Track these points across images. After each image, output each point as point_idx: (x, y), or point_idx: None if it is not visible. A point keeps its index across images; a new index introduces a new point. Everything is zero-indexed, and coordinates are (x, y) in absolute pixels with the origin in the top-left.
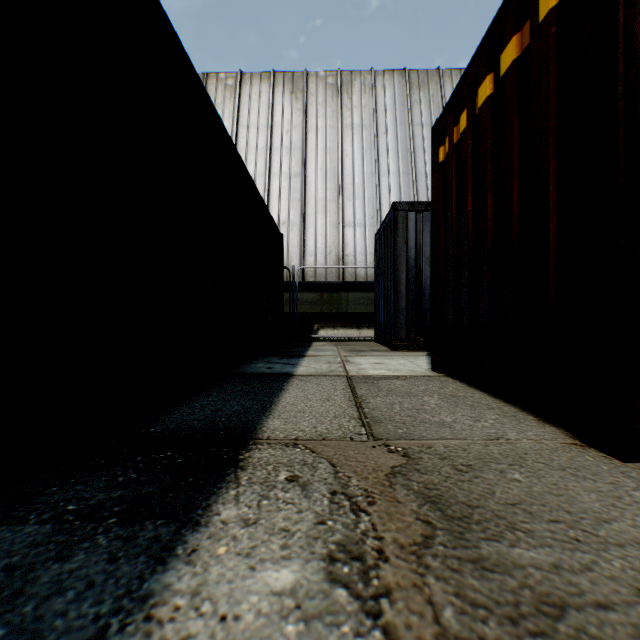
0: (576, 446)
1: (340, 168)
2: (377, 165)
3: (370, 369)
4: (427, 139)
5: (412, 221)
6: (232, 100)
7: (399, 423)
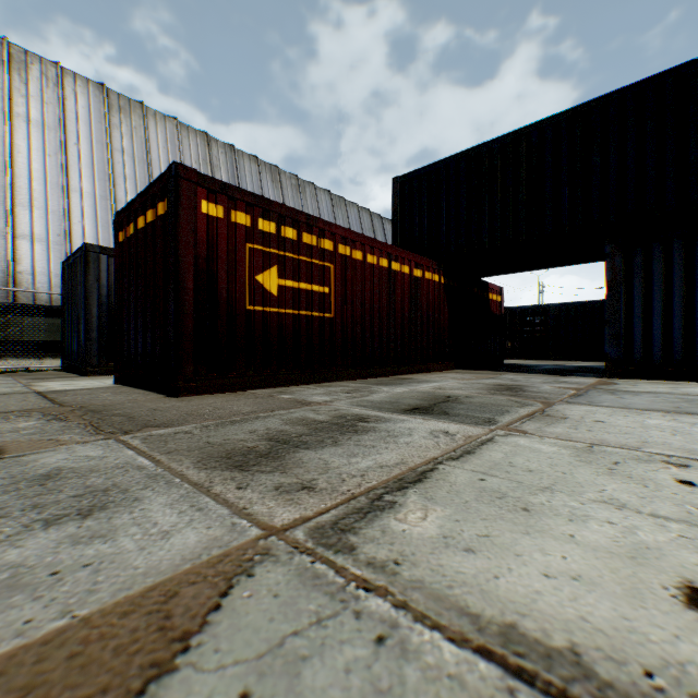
0: (164, 397)
1: (10, 165)
2: (67, 178)
3: (60, 387)
4: (130, 169)
5: (105, 263)
6: None
7: (81, 402)
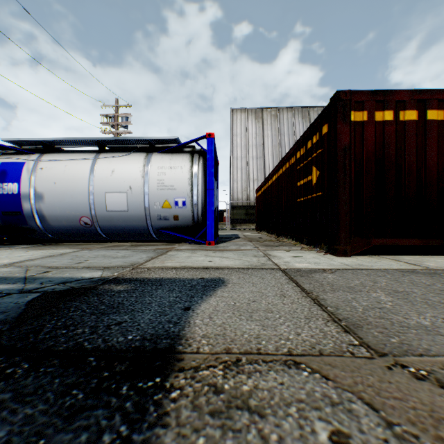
0: None
1: None
2: None
3: None
4: None
5: None
6: (275, 121)
7: None
